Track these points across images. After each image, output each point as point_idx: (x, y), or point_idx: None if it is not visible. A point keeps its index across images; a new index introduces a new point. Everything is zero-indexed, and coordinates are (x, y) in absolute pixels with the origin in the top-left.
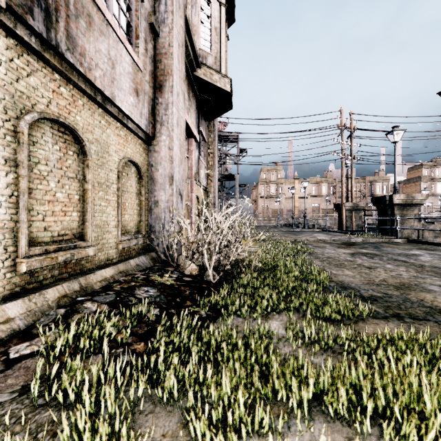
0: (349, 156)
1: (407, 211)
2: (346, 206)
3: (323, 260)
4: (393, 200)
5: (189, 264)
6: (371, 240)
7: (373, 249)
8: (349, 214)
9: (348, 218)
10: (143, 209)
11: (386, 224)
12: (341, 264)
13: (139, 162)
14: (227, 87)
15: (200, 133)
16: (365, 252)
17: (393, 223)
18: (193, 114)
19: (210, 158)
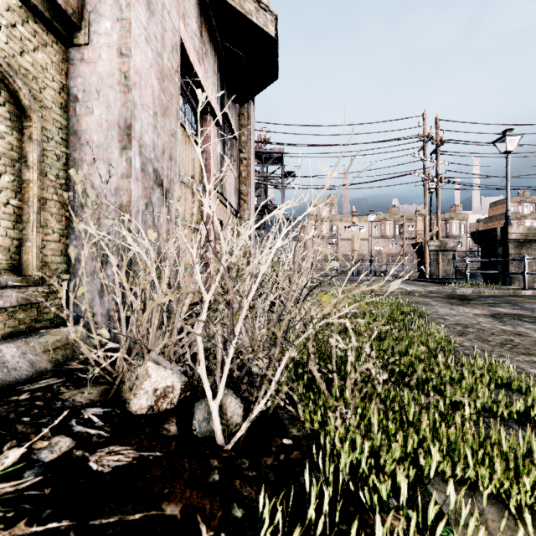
0: (434, 178)
1: (527, 250)
2: (430, 245)
3: (460, 331)
4: (507, 233)
5: (140, 382)
6: (486, 291)
7: (513, 307)
8: (434, 257)
9: (433, 262)
10: (33, 207)
11: (495, 268)
12: (510, 342)
13: (12, 64)
14: (269, 29)
15: (226, 119)
16: (510, 313)
17: (506, 267)
18: (210, 75)
19: (243, 167)
